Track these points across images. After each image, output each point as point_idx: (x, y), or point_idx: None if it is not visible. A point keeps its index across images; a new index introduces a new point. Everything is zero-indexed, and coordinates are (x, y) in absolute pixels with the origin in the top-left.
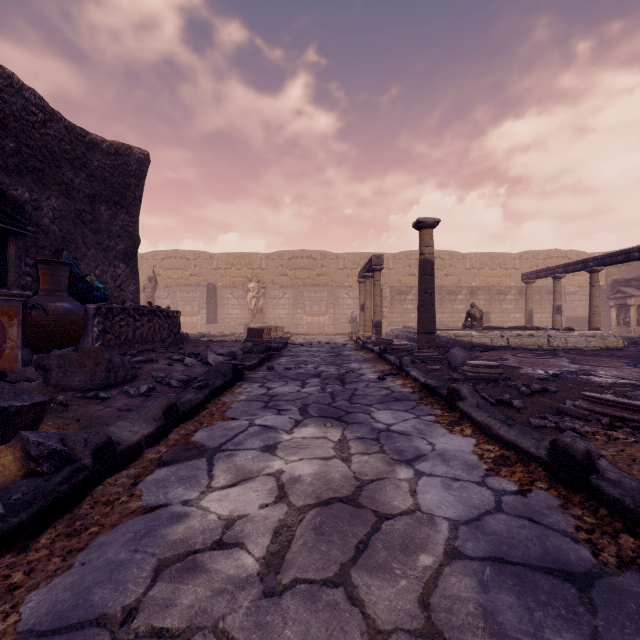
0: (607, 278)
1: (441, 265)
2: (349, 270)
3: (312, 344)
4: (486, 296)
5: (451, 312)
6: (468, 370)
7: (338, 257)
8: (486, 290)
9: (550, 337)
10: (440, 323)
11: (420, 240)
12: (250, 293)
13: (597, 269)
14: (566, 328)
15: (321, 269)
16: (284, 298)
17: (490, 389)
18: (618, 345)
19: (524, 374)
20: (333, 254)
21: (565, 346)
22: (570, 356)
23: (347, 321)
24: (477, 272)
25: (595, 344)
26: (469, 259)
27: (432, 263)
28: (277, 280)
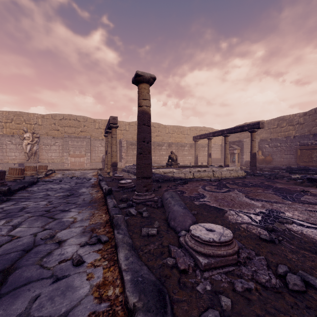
0: (222, 141)
1: (154, 130)
2: (102, 129)
3: (61, 180)
4: (176, 147)
5: (159, 155)
6: (197, 250)
7: (95, 121)
8: (176, 144)
9: (214, 171)
10: (154, 161)
11: (139, 93)
12: (26, 141)
13: (228, 135)
14: (219, 166)
15: (83, 128)
16: (55, 145)
17: (250, 314)
18: (243, 175)
19: (238, 225)
20: (92, 119)
21: (221, 176)
22: (236, 188)
23: (100, 160)
24: (171, 135)
25: (233, 174)
26: (167, 128)
27: (149, 115)
28: (50, 133)
